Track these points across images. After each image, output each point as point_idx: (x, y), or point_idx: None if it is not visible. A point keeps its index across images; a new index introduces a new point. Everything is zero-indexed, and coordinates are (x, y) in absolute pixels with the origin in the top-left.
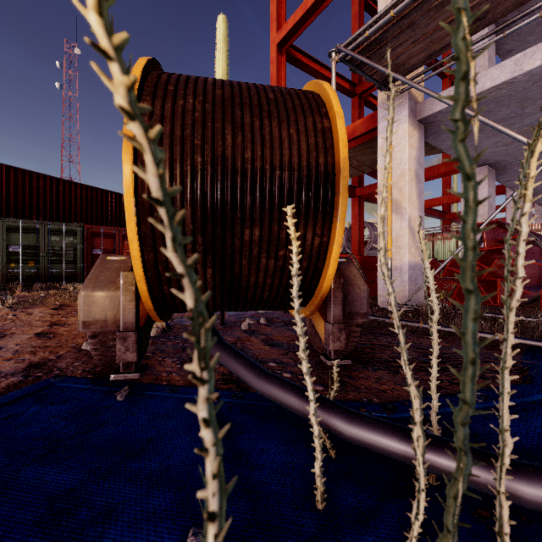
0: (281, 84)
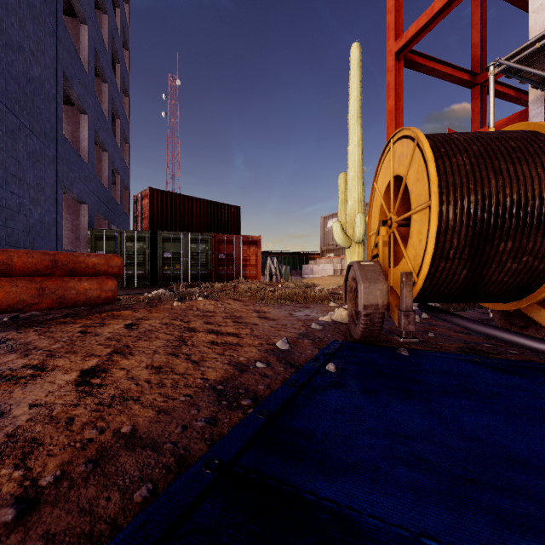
0: (398, 90)
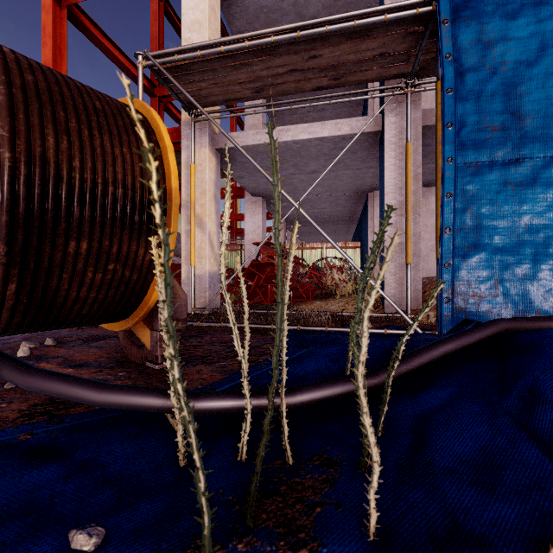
0: (60, 43)
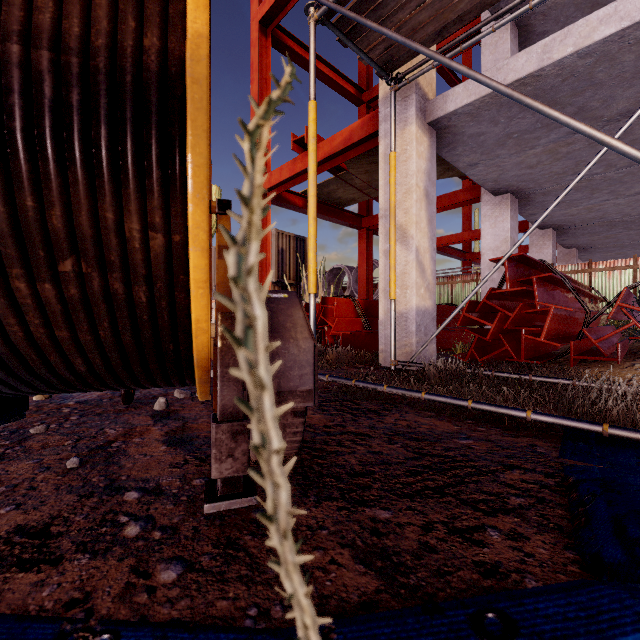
0: (265, 75)
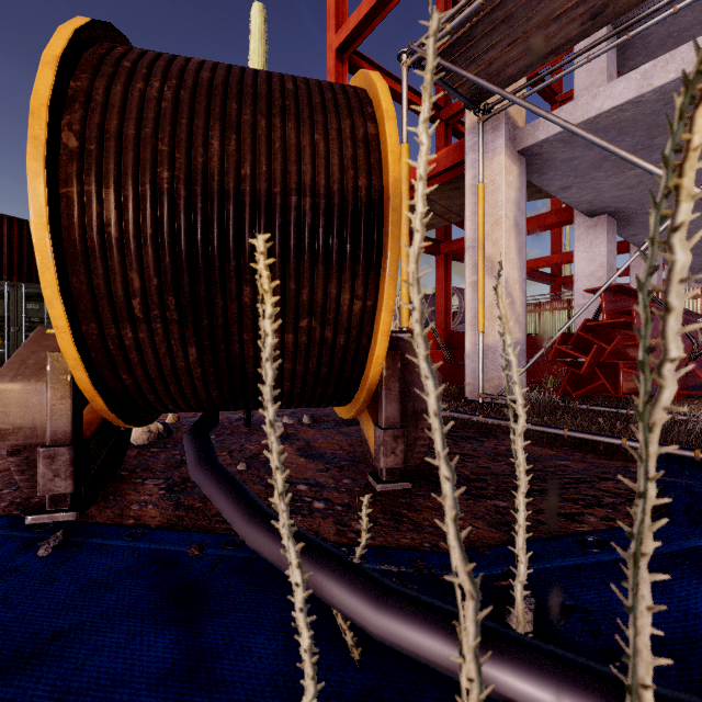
0: None
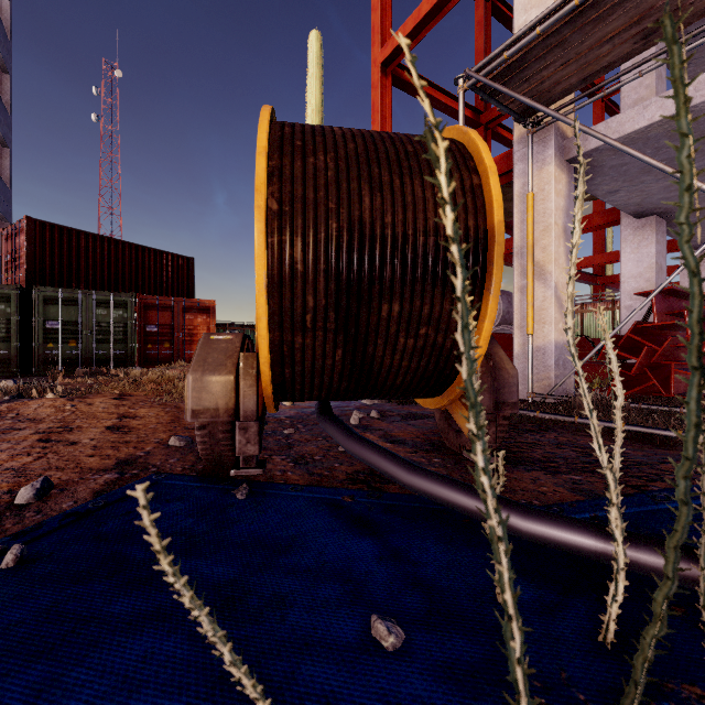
0: (386, 114)
